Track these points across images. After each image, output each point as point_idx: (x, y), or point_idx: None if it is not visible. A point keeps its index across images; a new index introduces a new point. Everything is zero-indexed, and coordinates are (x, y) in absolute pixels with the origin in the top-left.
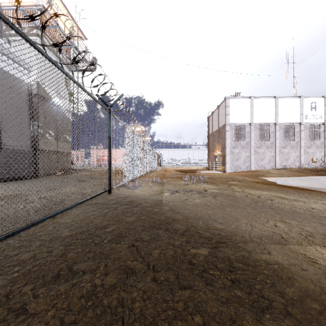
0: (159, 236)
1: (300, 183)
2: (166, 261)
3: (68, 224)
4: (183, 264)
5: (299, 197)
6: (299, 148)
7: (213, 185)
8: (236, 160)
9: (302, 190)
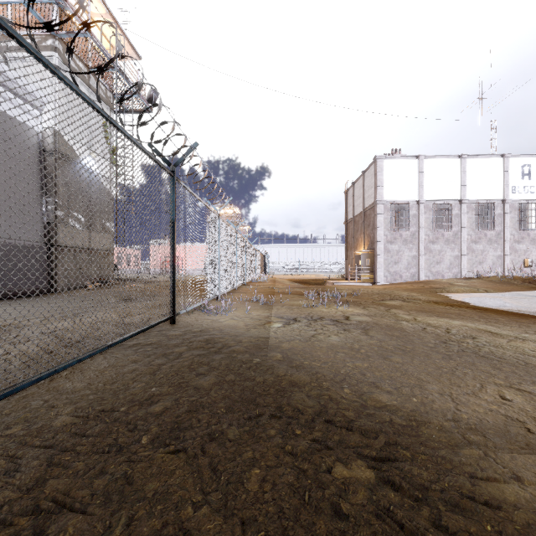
0: (261, 426)
1: (513, 304)
2: (279, 506)
3: (76, 393)
4: (318, 515)
5: (522, 332)
6: (502, 243)
7: (358, 308)
8: (394, 264)
9: (522, 317)
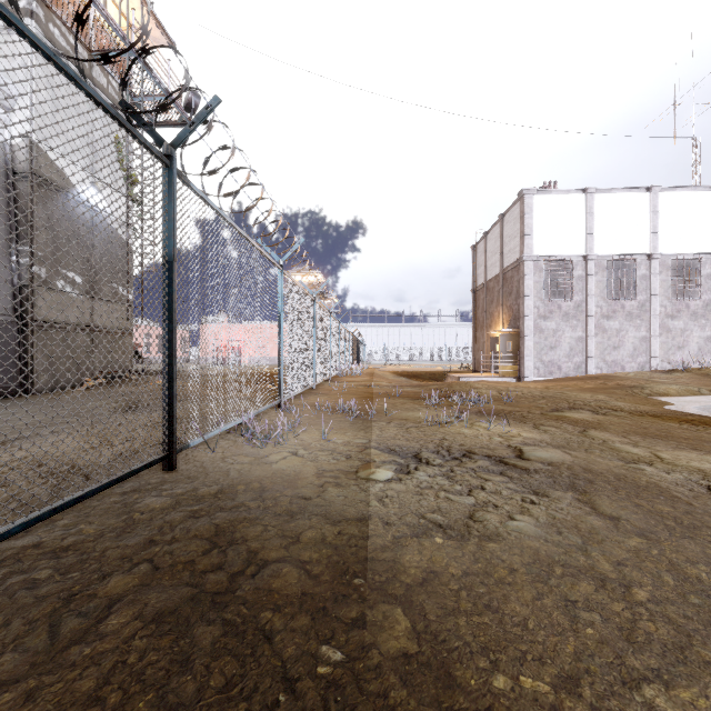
0: None
1: None
2: None
3: None
4: None
5: None
6: None
7: (527, 428)
8: (550, 349)
9: None
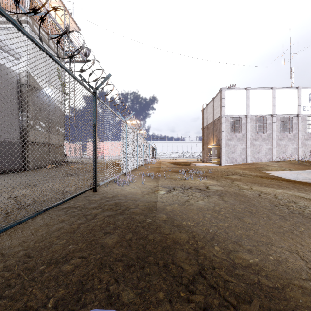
0: (151, 287)
1: (310, 178)
2: None
3: (10, 251)
4: None
5: None
6: (297, 140)
7: (213, 180)
8: (232, 153)
9: None
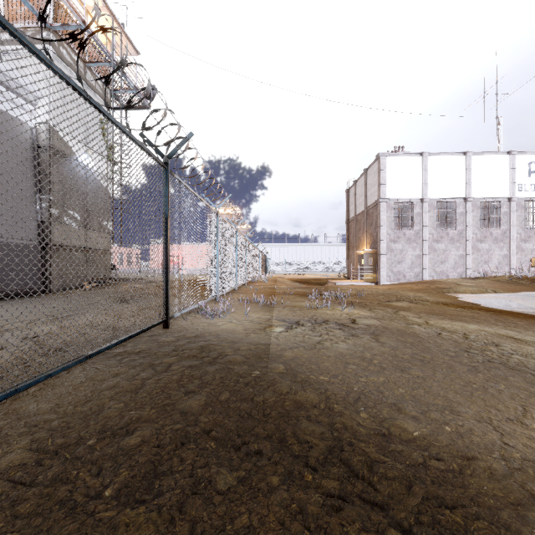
0: (260, 469)
1: (527, 306)
2: None
3: (38, 419)
4: None
5: None
6: (508, 242)
7: (364, 310)
8: (398, 263)
9: None
